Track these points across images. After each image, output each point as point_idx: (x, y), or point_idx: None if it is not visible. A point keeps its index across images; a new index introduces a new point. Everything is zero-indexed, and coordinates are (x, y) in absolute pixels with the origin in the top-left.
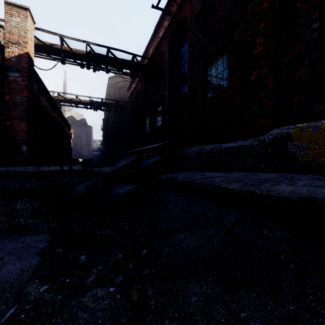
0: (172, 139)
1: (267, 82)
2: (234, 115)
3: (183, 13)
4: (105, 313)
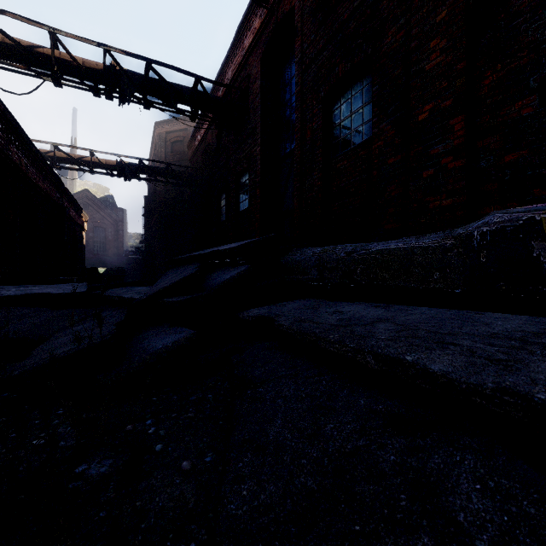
0: (268, 233)
1: (453, 124)
2: (385, 189)
3: (287, 3)
4: None
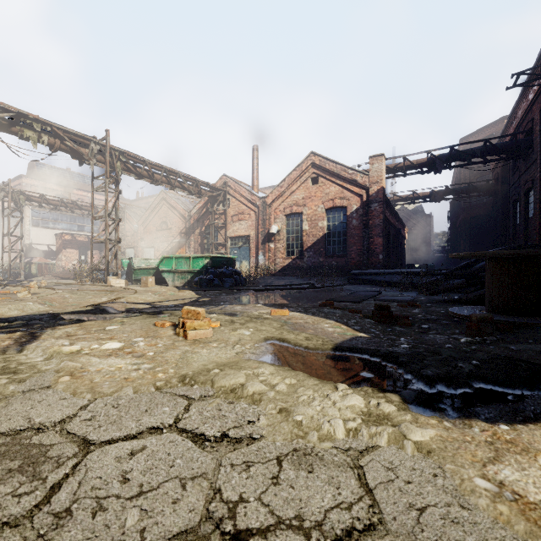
0: None
1: None
2: None
3: None
4: (437, 298)
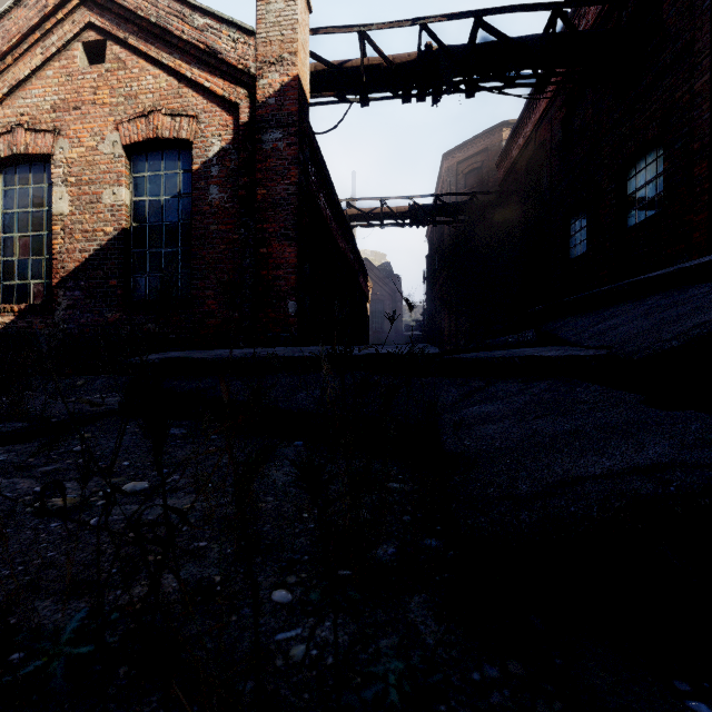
0: None
1: None
2: None
3: None
4: None
